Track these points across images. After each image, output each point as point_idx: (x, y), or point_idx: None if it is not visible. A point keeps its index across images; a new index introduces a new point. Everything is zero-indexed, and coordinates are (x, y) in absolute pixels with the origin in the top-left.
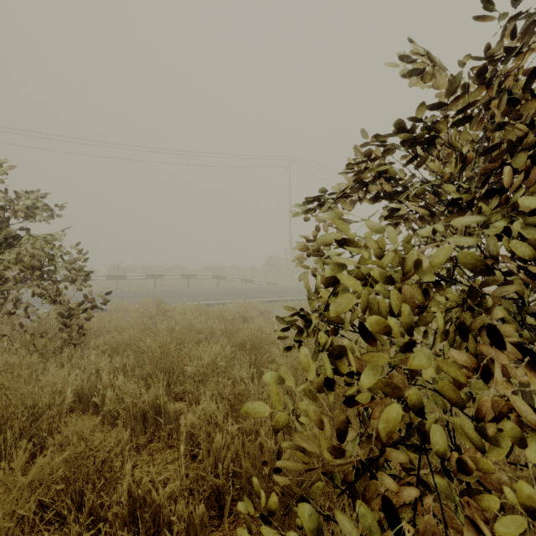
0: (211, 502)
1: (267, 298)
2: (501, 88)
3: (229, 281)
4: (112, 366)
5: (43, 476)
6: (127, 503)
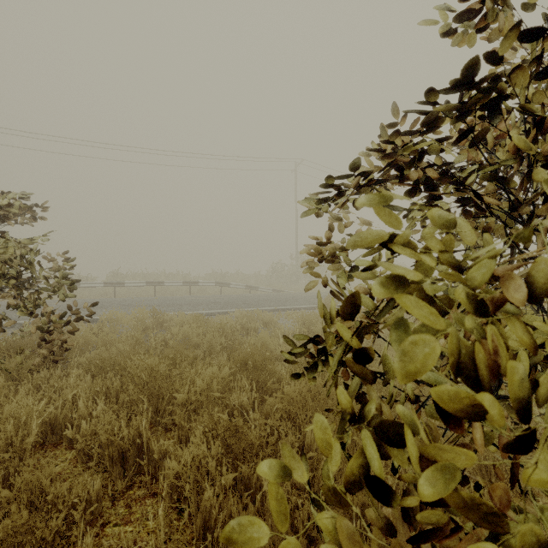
0: None
1: (272, 307)
2: None
3: (233, 288)
4: (92, 390)
5: None
6: None
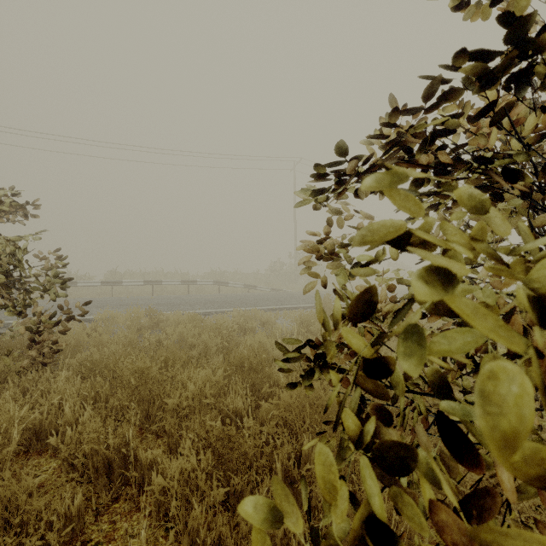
0: None
1: (270, 306)
2: None
3: (232, 287)
4: (81, 394)
5: None
6: None
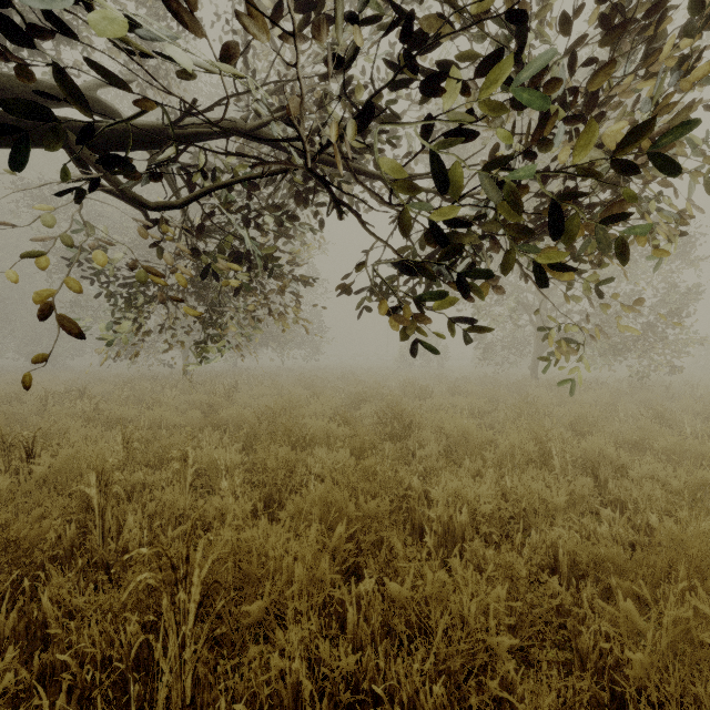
0: None
1: None
2: None
3: None
4: None
5: None
6: None
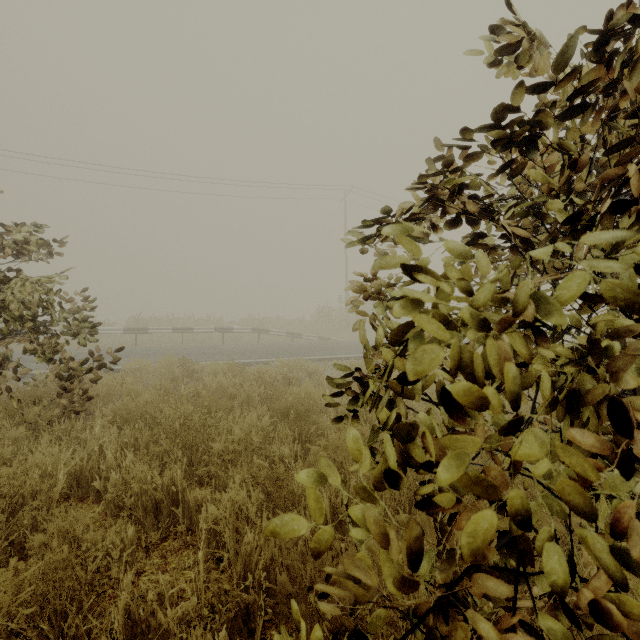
0: (238, 624)
1: (318, 356)
2: (625, 71)
3: (273, 336)
4: (120, 441)
5: (3, 598)
6: (125, 629)
